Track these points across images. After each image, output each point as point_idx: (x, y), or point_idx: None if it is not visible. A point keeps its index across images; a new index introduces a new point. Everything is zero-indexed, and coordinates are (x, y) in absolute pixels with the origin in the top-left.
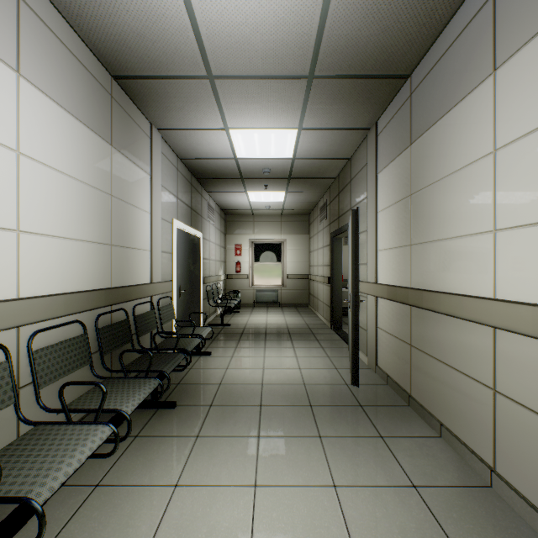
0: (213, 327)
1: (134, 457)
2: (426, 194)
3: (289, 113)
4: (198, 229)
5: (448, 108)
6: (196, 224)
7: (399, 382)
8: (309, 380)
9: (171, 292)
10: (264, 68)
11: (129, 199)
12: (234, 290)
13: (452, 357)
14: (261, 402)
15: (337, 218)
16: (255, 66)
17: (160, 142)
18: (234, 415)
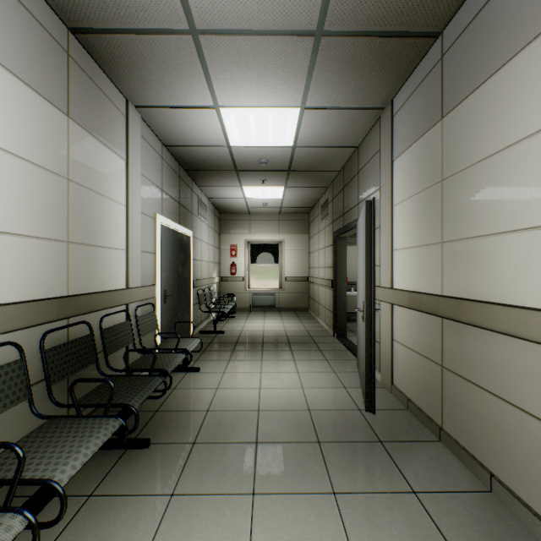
0: (204, 335)
1: (79, 535)
2: (466, 178)
3: (291, 85)
4: (188, 226)
5: (502, 60)
6: (185, 221)
7: (425, 409)
8: (315, 404)
9: (154, 298)
10: (260, 19)
11: (94, 186)
12: (228, 293)
13: (510, 390)
14: (256, 437)
15: (341, 215)
16: (249, 16)
17: (139, 123)
18: (222, 459)
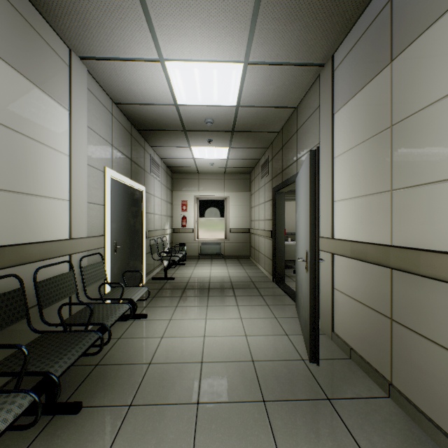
0: (156, 281)
1: None
2: (423, 118)
3: (234, 36)
4: (140, 182)
5: None
6: (137, 176)
7: (370, 360)
8: (258, 354)
9: (103, 249)
10: None
11: (28, 132)
12: (180, 243)
13: None
14: (198, 396)
15: (280, 172)
16: None
17: (85, 75)
18: (158, 426)
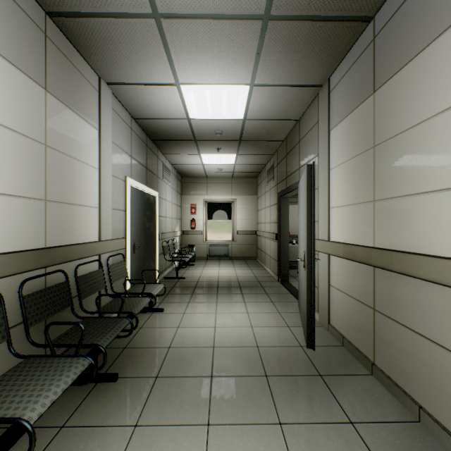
0: (168, 280)
1: None
2: (396, 143)
3: (241, 65)
4: (154, 188)
5: (430, 38)
6: (151, 183)
7: (358, 346)
8: (262, 341)
9: (124, 249)
10: (215, 4)
11: (70, 152)
12: (189, 245)
13: (437, 332)
14: (211, 371)
15: (285, 178)
16: (205, 1)
17: (111, 98)
18: (181, 391)
